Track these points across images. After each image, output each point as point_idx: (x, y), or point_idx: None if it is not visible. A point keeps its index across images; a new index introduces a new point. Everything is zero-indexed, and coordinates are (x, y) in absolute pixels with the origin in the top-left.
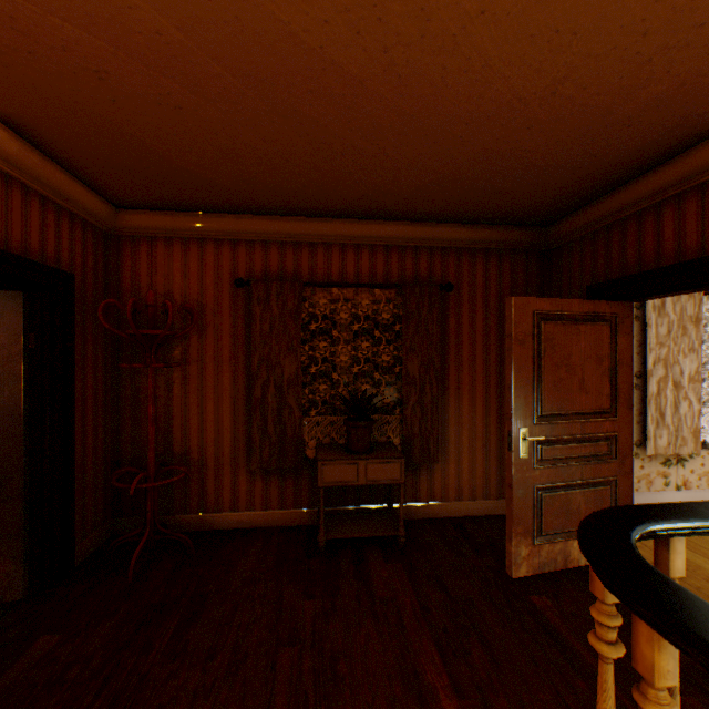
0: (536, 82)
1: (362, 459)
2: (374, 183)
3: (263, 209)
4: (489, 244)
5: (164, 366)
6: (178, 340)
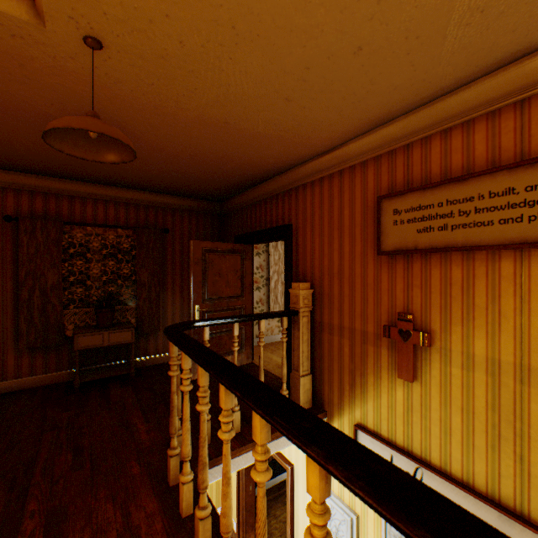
0: (184, 154)
1: (107, 330)
2: (114, 171)
3: (30, 171)
4: (192, 208)
5: None
6: None
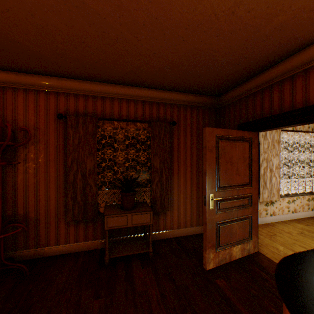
0: (225, 3)
1: (130, 213)
2: (136, 63)
3: (74, 75)
4: (193, 103)
5: (6, 163)
6: (21, 148)
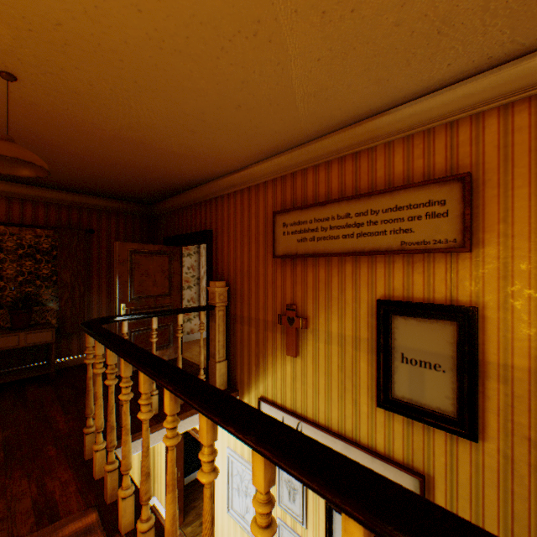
0: (106, 163)
1: (24, 331)
2: None
3: None
4: (120, 209)
5: None
6: None
